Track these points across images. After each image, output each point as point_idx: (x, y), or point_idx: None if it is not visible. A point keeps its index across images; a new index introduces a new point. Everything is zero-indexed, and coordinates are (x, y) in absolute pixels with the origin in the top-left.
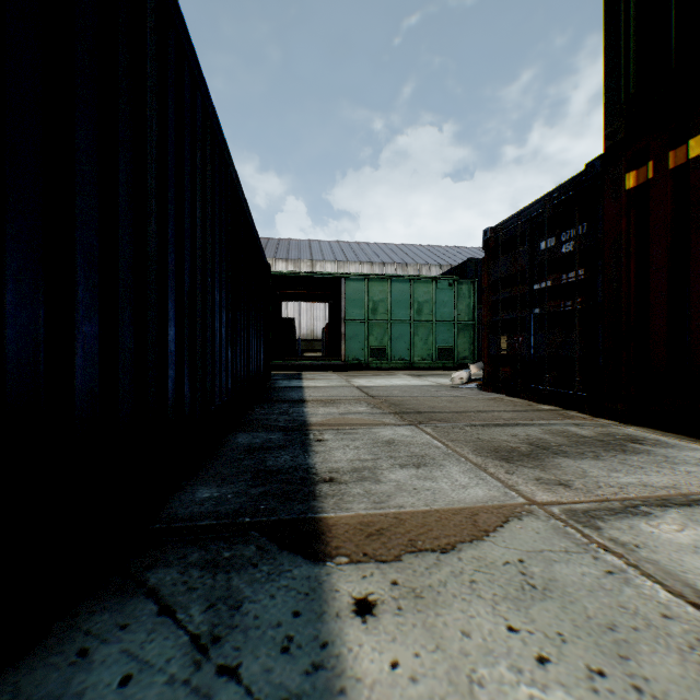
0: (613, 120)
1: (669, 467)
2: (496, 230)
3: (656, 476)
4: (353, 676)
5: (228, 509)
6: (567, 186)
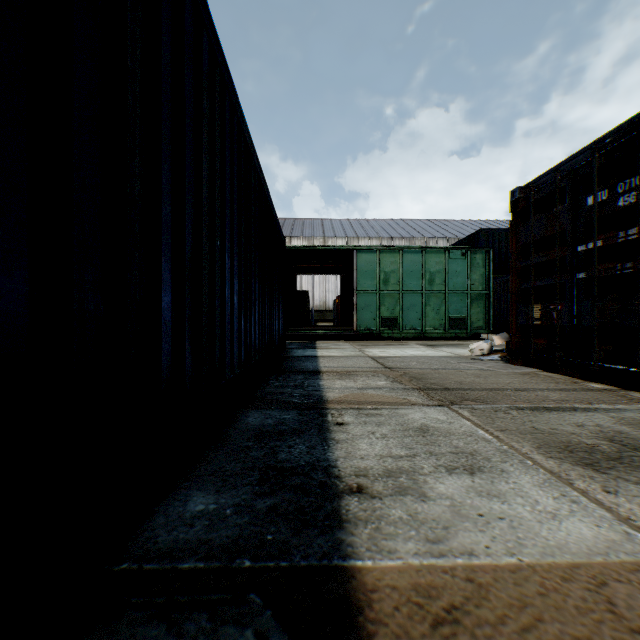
0: None
1: None
2: (525, 189)
3: None
4: None
5: (223, 537)
6: (624, 128)
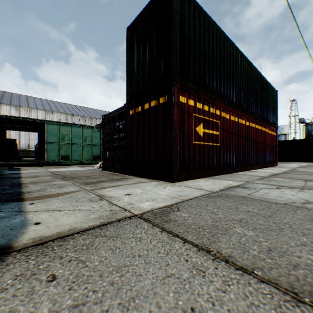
0: (128, 95)
1: (124, 182)
2: (106, 116)
3: (119, 183)
4: (27, 208)
5: None
6: (121, 108)
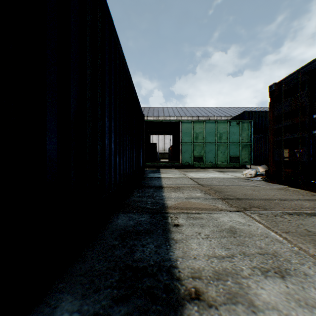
0: None
1: None
2: (278, 84)
3: None
4: None
5: None
6: None
